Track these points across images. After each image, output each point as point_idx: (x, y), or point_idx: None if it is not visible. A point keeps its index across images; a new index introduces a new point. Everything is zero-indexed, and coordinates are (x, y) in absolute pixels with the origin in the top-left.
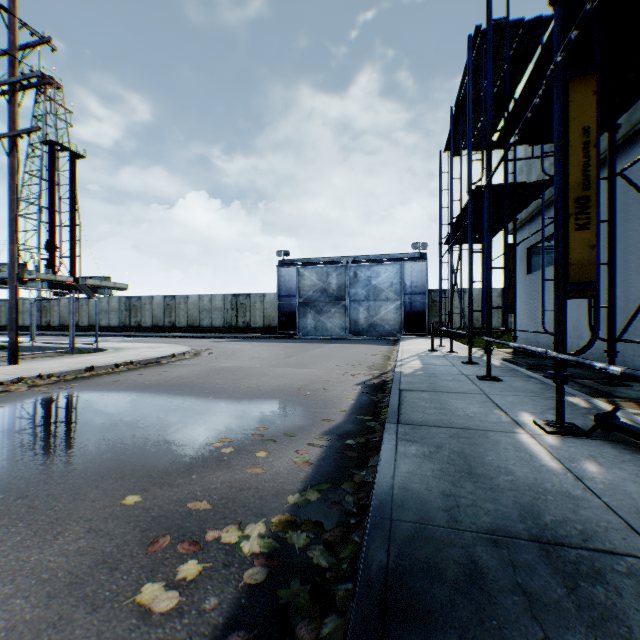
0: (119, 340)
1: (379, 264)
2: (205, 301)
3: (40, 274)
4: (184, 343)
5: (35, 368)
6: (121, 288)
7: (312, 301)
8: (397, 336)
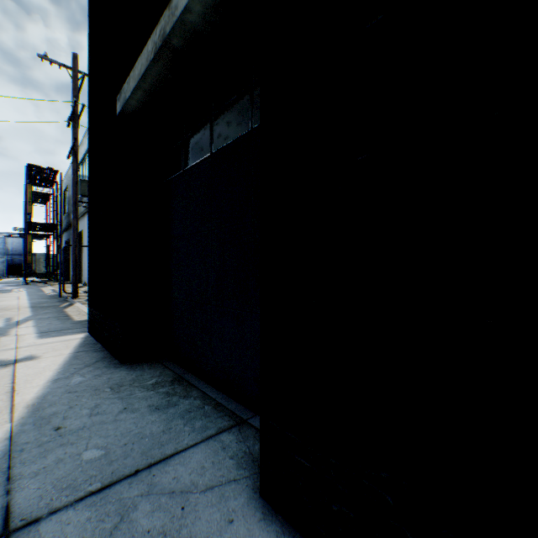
0: None
1: None
2: None
3: None
4: None
5: None
6: None
7: None
8: (3, 278)
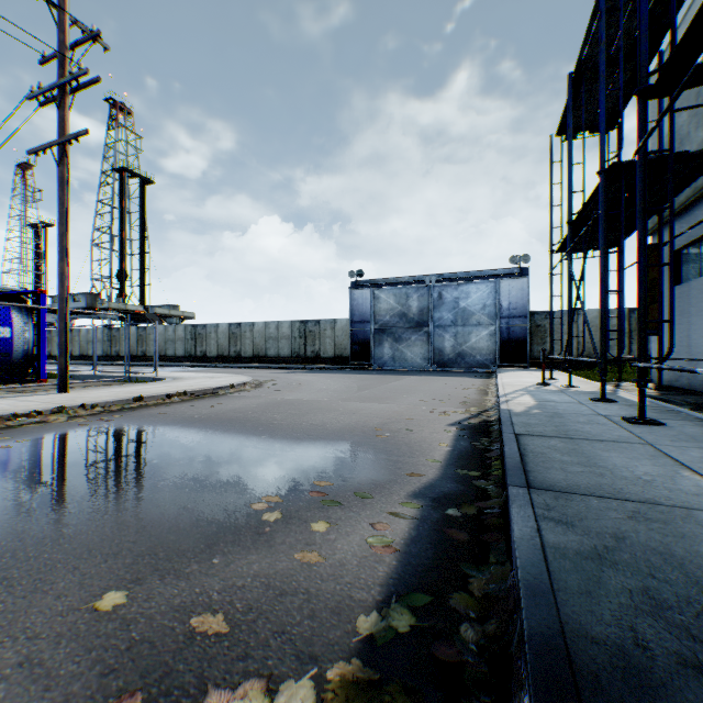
0: (182, 370)
1: (469, 283)
2: (271, 329)
3: (111, 303)
4: (248, 374)
5: (82, 397)
6: (188, 317)
7: (389, 327)
8: (491, 368)
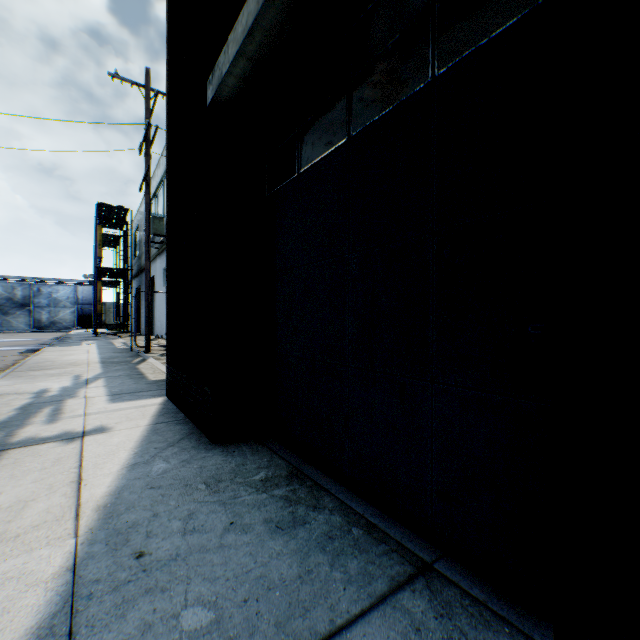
0: None
1: (60, 285)
2: None
3: None
4: None
5: None
6: None
7: None
8: (73, 329)
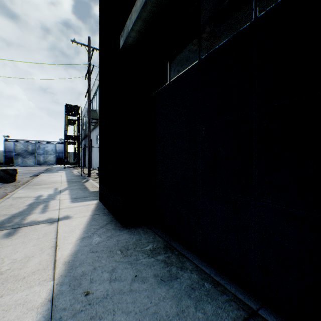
0: None
1: (48, 143)
2: None
3: None
4: None
5: None
6: None
7: (21, 154)
8: (54, 165)
